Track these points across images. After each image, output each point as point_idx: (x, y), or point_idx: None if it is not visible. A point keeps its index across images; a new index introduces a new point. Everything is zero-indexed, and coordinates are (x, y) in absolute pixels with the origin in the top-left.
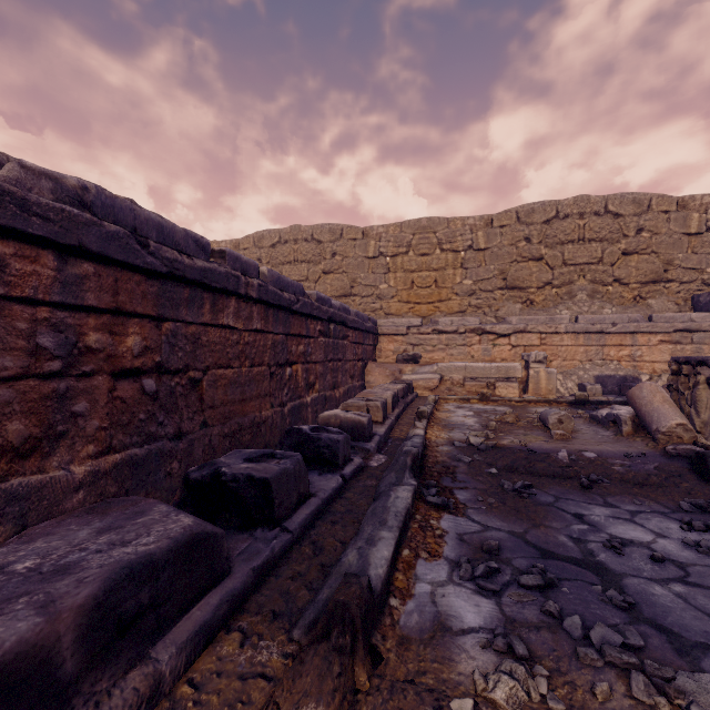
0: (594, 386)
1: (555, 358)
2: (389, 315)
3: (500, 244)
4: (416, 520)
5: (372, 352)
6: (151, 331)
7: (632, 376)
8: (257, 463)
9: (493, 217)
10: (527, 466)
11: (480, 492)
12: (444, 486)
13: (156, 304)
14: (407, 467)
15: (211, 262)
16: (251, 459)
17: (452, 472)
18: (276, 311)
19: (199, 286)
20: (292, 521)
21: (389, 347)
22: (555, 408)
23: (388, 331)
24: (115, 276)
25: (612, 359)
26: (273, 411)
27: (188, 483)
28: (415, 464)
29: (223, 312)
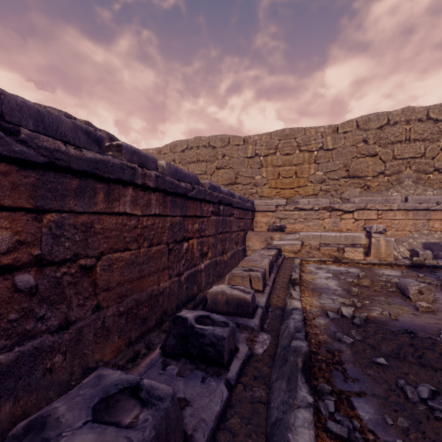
0: (425, 252)
1: (389, 229)
2: (262, 197)
3: (344, 145)
4: None
5: (250, 224)
6: (27, 223)
7: None
8: (102, 429)
9: (338, 126)
10: (415, 354)
11: (383, 402)
12: (338, 390)
13: (33, 195)
14: (298, 370)
15: (105, 154)
16: (107, 399)
17: (338, 360)
18: (174, 197)
19: (90, 177)
20: None
21: (263, 220)
22: (397, 271)
23: (262, 208)
24: None
25: (436, 230)
26: (170, 281)
27: None
28: (306, 365)
29: (119, 200)
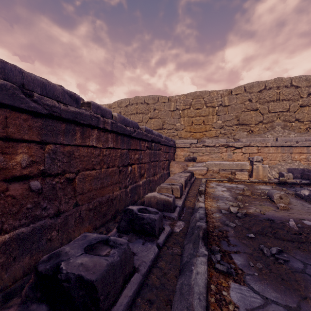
0: (288, 174)
1: (265, 159)
2: (181, 138)
3: (236, 103)
4: (212, 292)
5: (173, 156)
6: (36, 150)
7: (307, 169)
8: (91, 256)
9: (232, 90)
10: (272, 232)
11: (249, 256)
12: (223, 250)
13: (40, 133)
14: (200, 238)
15: (81, 108)
16: (91, 246)
17: (225, 235)
18: (122, 137)
19: (72, 123)
20: (116, 309)
21: (181, 154)
22: (269, 186)
23: (181, 145)
24: (5, 115)
25: (296, 160)
26: (120, 191)
27: (36, 272)
28: (205, 235)
29: (89, 138)
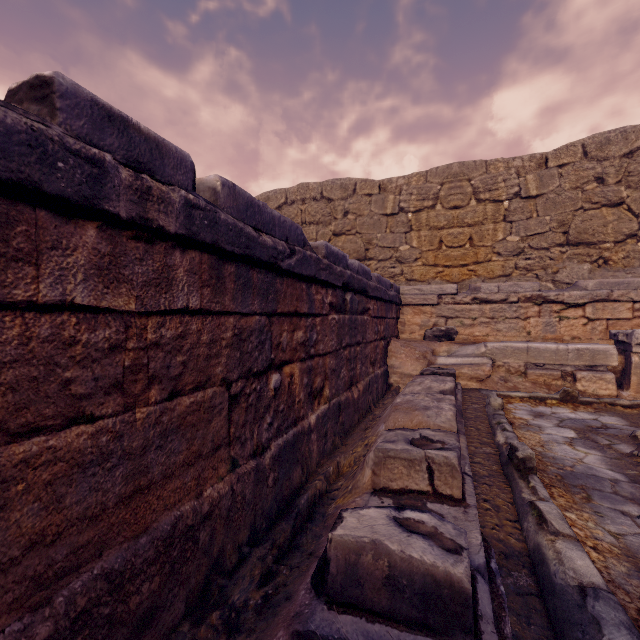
0: None
1: None
2: (412, 281)
3: (559, 188)
4: None
5: (394, 326)
6: None
7: None
8: None
9: (548, 156)
10: None
11: None
12: None
13: None
14: None
15: None
16: None
17: None
18: (244, 268)
19: None
20: None
21: (415, 320)
22: None
23: (414, 300)
24: None
25: None
26: (234, 476)
27: None
28: None
29: (36, 262)
